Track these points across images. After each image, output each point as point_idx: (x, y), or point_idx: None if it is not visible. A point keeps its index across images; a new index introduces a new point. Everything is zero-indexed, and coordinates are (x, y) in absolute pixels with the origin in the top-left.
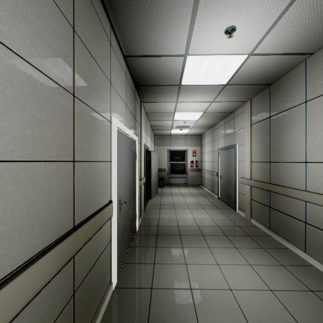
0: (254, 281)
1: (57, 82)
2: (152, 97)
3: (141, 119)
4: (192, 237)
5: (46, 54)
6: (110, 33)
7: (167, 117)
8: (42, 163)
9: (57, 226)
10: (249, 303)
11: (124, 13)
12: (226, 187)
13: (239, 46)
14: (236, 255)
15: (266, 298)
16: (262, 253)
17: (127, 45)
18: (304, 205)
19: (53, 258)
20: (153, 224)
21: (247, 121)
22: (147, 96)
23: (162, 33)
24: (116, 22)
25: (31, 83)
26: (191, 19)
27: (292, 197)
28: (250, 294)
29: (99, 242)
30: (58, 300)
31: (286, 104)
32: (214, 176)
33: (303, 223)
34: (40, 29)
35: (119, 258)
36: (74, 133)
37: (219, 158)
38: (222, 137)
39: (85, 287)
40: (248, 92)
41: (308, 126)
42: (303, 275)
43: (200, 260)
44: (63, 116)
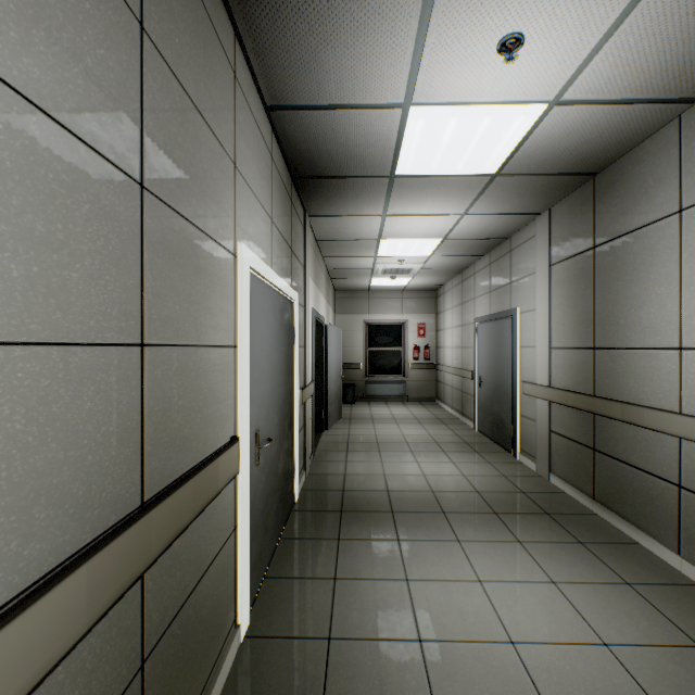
0: (565, 622)
1: (96, 149)
2: (330, 205)
3: (306, 254)
4: (419, 517)
5: (66, 76)
6: (234, 50)
7: (362, 251)
8: (55, 348)
9: (96, 506)
10: (556, 677)
11: (266, 2)
12: (494, 404)
13: (531, 82)
14: (522, 558)
15: (595, 663)
16: (580, 555)
17: (274, 80)
18: (675, 447)
19: (83, 588)
20: (331, 486)
21: (540, 257)
22: (319, 201)
23: (354, 50)
24: (247, 25)
25: (22, 143)
26: (420, 18)
27: (647, 428)
28: (558, 655)
29: (207, 535)
30: (100, 688)
31: (633, 217)
32: (465, 379)
33: (674, 488)
34: (47, 9)
35: (256, 567)
36: (143, 277)
37: (478, 339)
38: (483, 293)
39: (172, 645)
40: (545, 192)
41: (685, 266)
42: (676, 607)
43: (440, 571)
44: (114, 234)
